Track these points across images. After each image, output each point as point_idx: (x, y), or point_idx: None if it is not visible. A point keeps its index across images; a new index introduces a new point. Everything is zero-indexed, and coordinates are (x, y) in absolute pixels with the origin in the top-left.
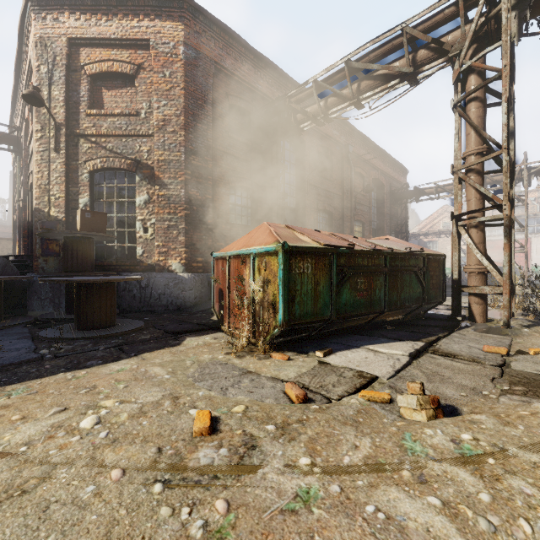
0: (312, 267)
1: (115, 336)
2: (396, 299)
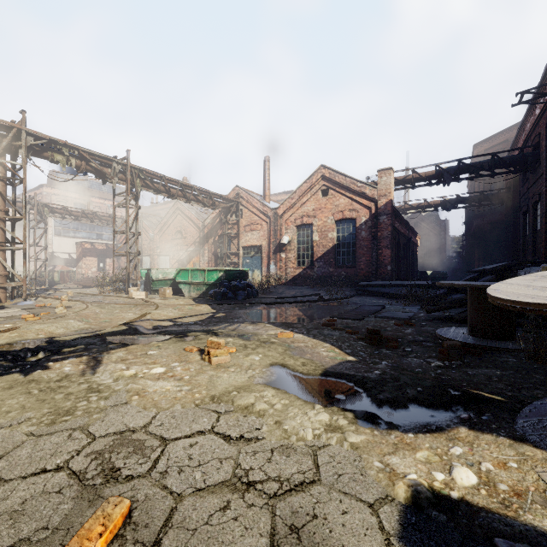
0: None
1: None
2: None
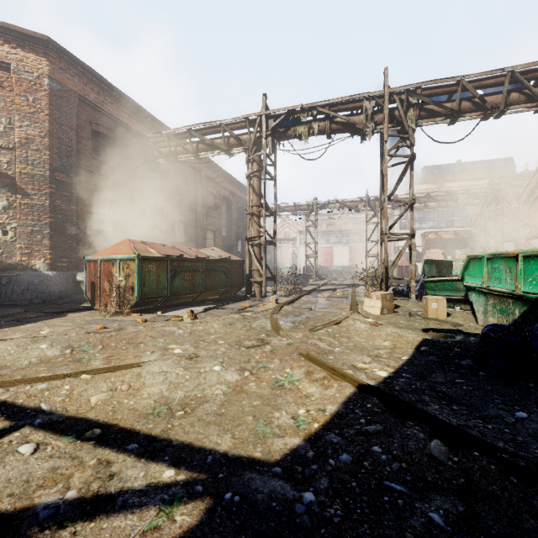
0: (156, 267)
1: (4, 317)
2: (211, 285)
